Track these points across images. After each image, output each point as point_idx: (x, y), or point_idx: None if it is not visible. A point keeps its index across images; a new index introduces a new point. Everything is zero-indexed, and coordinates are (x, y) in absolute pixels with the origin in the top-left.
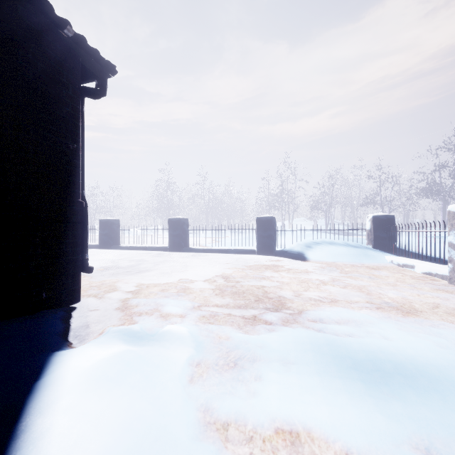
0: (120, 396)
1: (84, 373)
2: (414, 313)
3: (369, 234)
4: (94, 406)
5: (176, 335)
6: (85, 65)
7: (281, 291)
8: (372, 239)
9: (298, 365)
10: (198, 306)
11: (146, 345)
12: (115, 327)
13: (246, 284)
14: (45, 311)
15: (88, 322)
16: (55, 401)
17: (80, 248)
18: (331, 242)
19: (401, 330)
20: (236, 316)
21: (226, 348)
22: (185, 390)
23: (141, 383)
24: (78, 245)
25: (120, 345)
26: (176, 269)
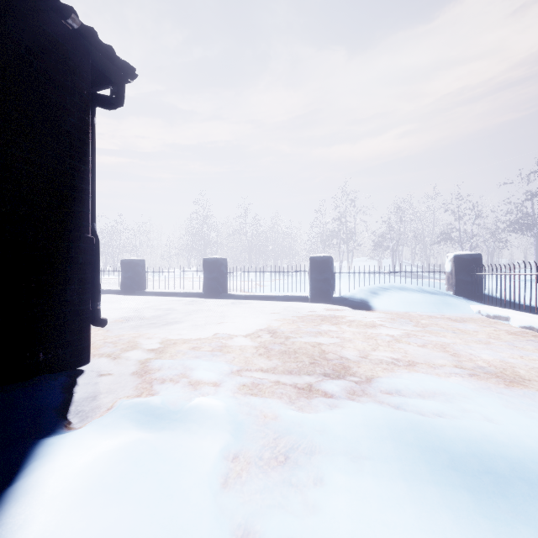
0: (119, 518)
1: (73, 477)
2: (520, 383)
3: (449, 277)
4: (79, 537)
5: (207, 413)
6: (96, 66)
7: (343, 351)
8: (454, 284)
9: (373, 462)
10: (237, 371)
11: (166, 430)
12: (129, 400)
13: (298, 341)
14: (43, 376)
15: (96, 391)
16: (23, 526)
17: (90, 296)
18: (402, 287)
19: (508, 408)
20: (286, 384)
21: (273, 433)
22: (215, 501)
23: (153, 494)
24: (87, 292)
25: (130, 429)
26: (212, 321)
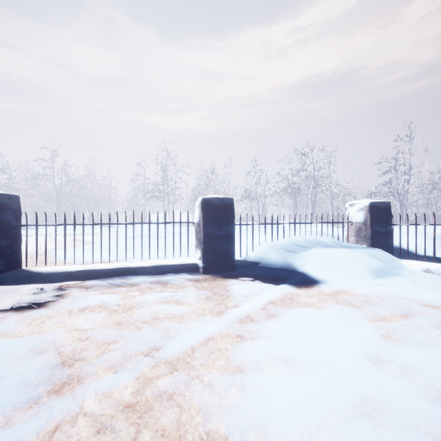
0: None
1: None
2: None
3: (362, 228)
4: None
5: None
6: None
7: None
8: (369, 236)
9: None
10: None
11: None
12: None
13: None
14: None
15: None
16: None
17: None
18: (319, 242)
19: None
20: None
21: None
22: None
23: None
24: None
25: None
26: None
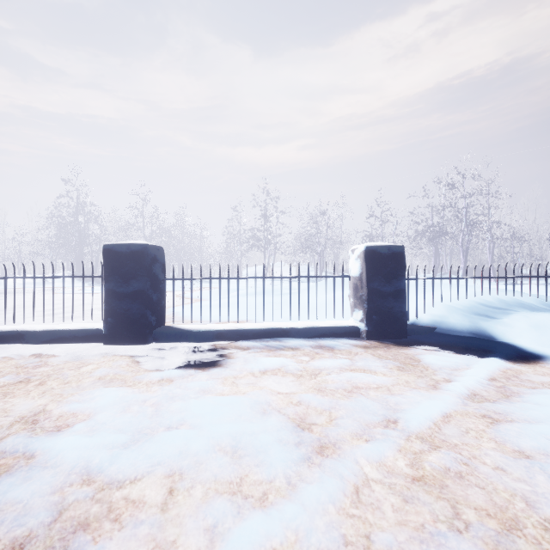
0: None
1: None
2: None
3: None
4: None
5: None
6: None
7: None
8: None
9: None
10: None
11: None
12: None
13: None
14: None
15: None
16: None
17: None
18: (520, 303)
19: None
20: None
21: None
22: None
23: None
24: None
25: None
26: None
